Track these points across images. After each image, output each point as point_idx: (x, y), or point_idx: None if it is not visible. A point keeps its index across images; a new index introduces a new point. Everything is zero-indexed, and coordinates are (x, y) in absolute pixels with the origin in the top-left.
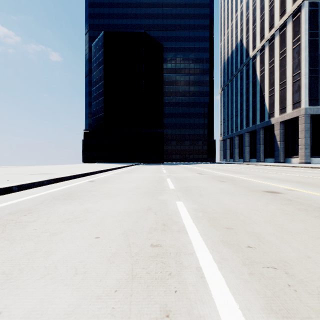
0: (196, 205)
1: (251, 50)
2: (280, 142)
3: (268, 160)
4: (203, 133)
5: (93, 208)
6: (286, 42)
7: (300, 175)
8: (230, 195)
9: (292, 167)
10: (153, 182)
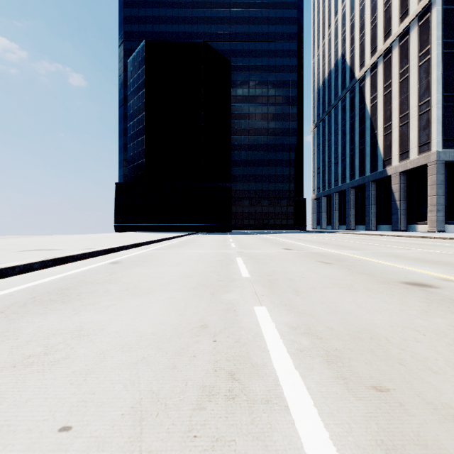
0: (292, 315)
1: (358, 69)
2: (400, 202)
3: (383, 227)
4: (289, 188)
5: (94, 324)
6: (409, 57)
7: (444, 252)
8: (348, 292)
9: (421, 238)
10: (215, 265)
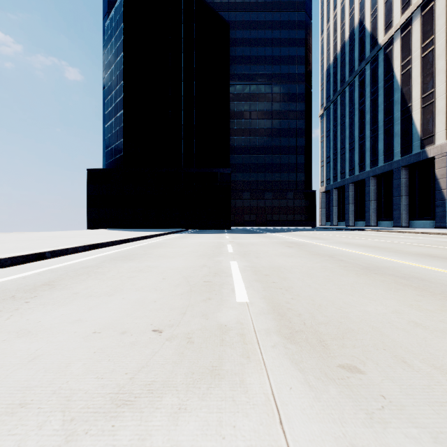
0: None
1: (383, 32)
2: None
3: (418, 223)
4: (295, 179)
5: None
6: None
7: None
8: None
9: None
10: None
